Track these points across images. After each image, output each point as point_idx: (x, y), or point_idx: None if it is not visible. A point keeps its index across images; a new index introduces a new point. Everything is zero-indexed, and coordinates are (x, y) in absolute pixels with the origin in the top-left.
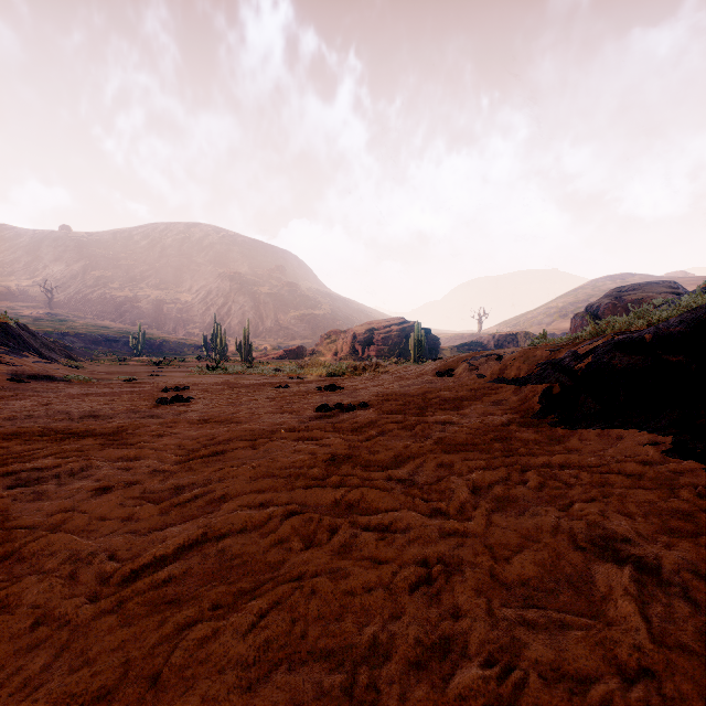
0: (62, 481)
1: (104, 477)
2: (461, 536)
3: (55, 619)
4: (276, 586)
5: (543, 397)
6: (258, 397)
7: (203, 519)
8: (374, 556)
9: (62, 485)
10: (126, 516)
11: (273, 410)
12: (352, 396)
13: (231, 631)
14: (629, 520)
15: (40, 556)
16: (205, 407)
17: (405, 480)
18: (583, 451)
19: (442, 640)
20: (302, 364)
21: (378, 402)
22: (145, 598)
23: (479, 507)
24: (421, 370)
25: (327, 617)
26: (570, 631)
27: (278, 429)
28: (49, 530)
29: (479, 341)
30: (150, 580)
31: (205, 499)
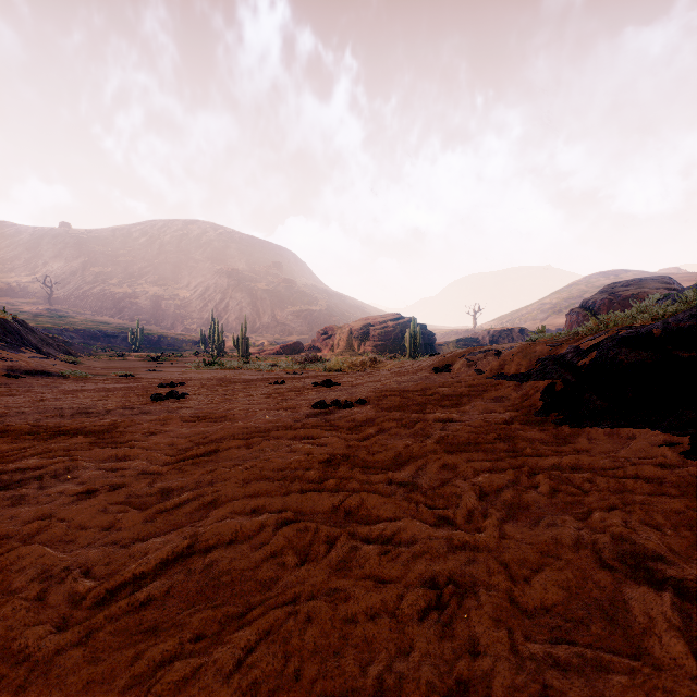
0: (44, 484)
1: (88, 479)
2: (472, 550)
3: (14, 653)
4: (267, 611)
5: (545, 394)
6: (254, 393)
7: (190, 528)
8: (377, 574)
9: (43, 489)
10: (107, 525)
11: (268, 407)
12: (349, 392)
13: (213, 671)
14: (657, 532)
15: (8, 572)
16: (200, 403)
17: (407, 483)
18: (593, 452)
19: (460, 685)
20: (299, 360)
21: (376, 398)
22: (118, 626)
23: (489, 516)
24: (418, 365)
25: (324, 651)
26: (611, 676)
27: (273, 427)
28: (22, 540)
29: (474, 337)
30: (126, 603)
31: (194, 504)
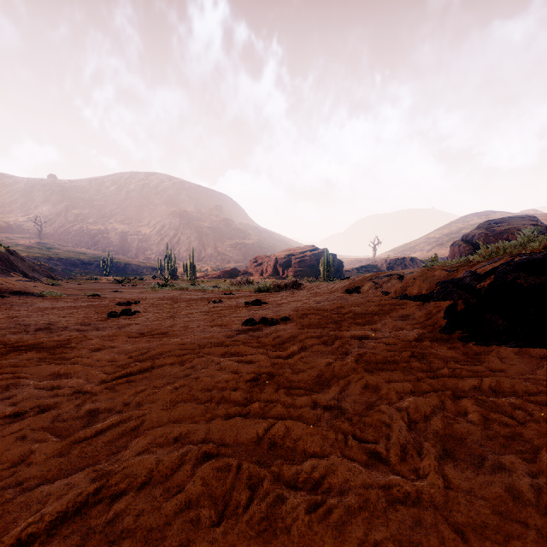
0: None
1: (22, 399)
2: (416, 506)
3: None
4: None
5: (448, 313)
6: (195, 311)
7: (104, 464)
8: (306, 543)
9: None
10: (19, 458)
11: (205, 324)
12: (275, 310)
13: None
14: None
15: None
16: (147, 320)
17: (332, 407)
18: (509, 372)
19: None
20: (235, 282)
21: (298, 316)
22: None
23: (426, 455)
24: (332, 287)
25: None
26: None
27: (207, 343)
28: None
29: (374, 264)
30: None
31: (116, 432)
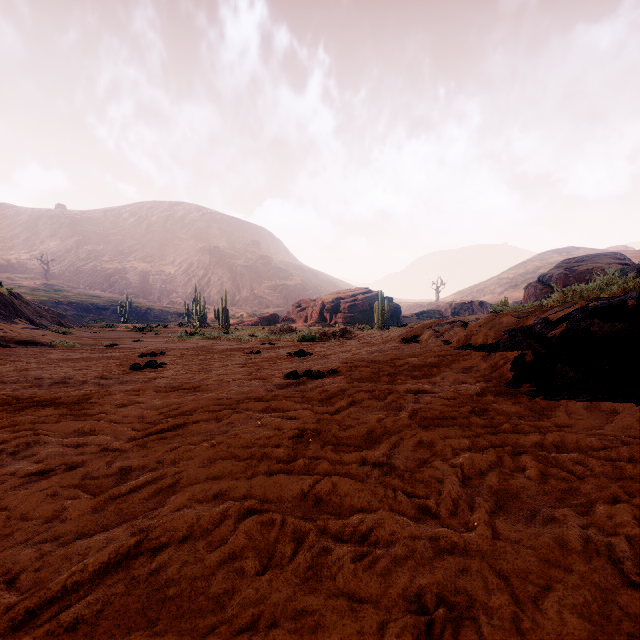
0: None
1: (46, 457)
2: (463, 555)
3: None
4: None
5: (515, 365)
6: (229, 363)
7: (142, 519)
8: (351, 588)
9: None
10: (52, 514)
11: (242, 377)
12: (321, 362)
13: None
14: None
15: None
16: (176, 373)
17: (382, 464)
18: (575, 428)
19: None
20: (275, 330)
21: (347, 368)
22: None
23: (477, 509)
24: (387, 336)
25: None
26: None
27: (245, 398)
28: None
29: (437, 309)
30: (45, 632)
31: (151, 489)
